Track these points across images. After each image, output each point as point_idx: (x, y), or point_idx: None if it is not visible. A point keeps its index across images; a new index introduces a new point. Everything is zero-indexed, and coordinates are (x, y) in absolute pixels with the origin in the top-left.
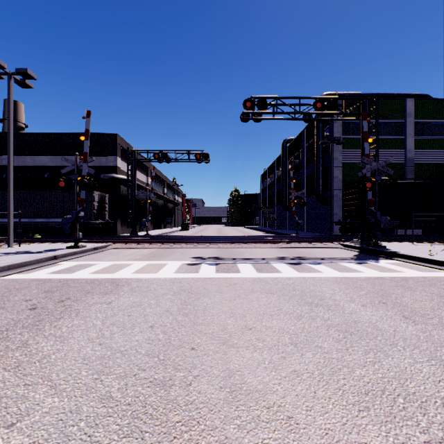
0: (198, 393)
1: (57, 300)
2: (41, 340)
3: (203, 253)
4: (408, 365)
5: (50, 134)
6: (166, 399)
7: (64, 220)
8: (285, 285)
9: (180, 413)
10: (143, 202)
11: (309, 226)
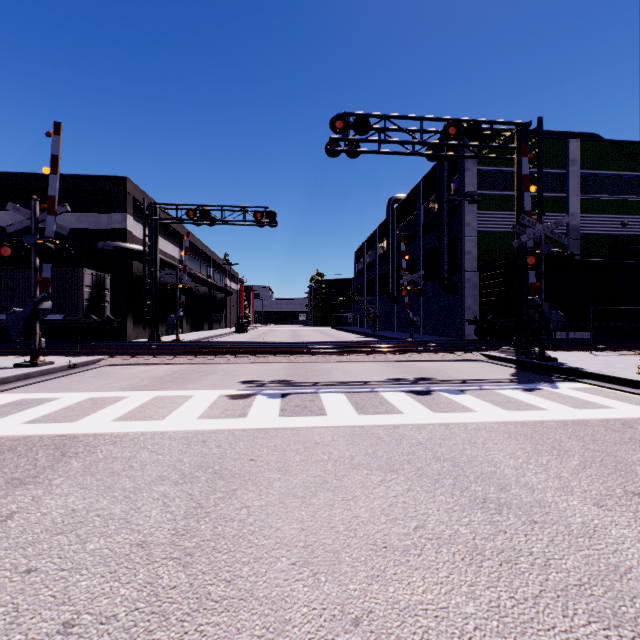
0: None
1: None
2: None
3: (263, 373)
4: None
5: (13, 174)
6: None
7: (10, 317)
8: (416, 445)
9: None
10: (170, 289)
11: (427, 326)
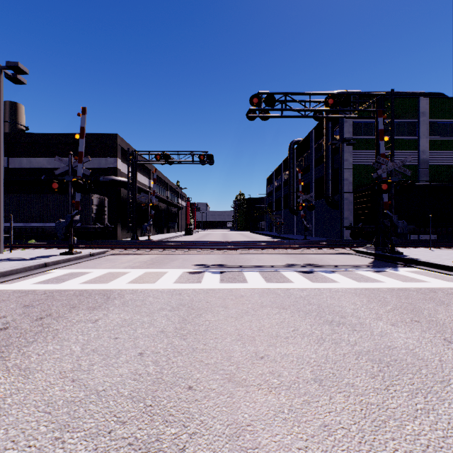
0: None
1: (36, 316)
2: None
3: (207, 260)
4: None
5: (48, 134)
6: None
7: (58, 225)
8: (299, 298)
9: None
10: (144, 206)
11: (317, 231)
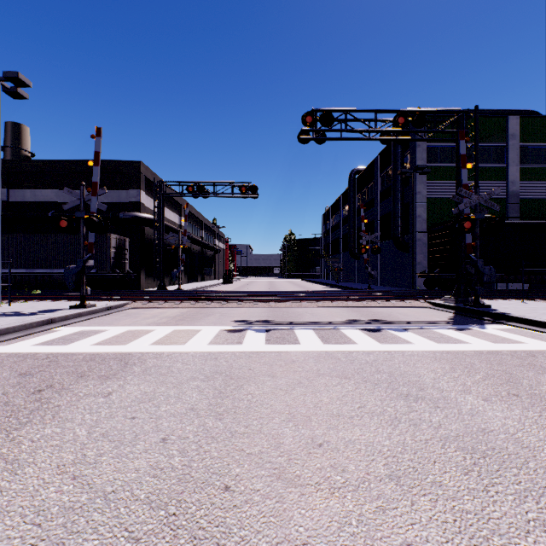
0: None
1: (33, 388)
2: None
3: (249, 315)
4: None
5: (56, 161)
6: None
7: (67, 272)
8: (364, 364)
9: None
10: (173, 249)
11: (383, 278)
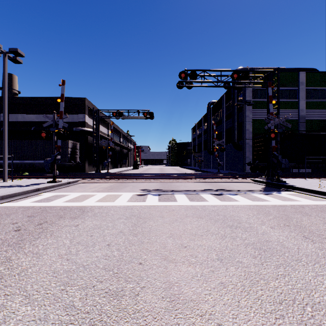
0: (144, 303)
1: (37, 223)
2: (21, 257)
3: (149, 186)
4: (311, 277)
5: (36, 98)
6: (118, 308)
7: (45, 162)
8: (211, 211)
9: (129, 320)
10: (104, 148)
11: (227, 166)
